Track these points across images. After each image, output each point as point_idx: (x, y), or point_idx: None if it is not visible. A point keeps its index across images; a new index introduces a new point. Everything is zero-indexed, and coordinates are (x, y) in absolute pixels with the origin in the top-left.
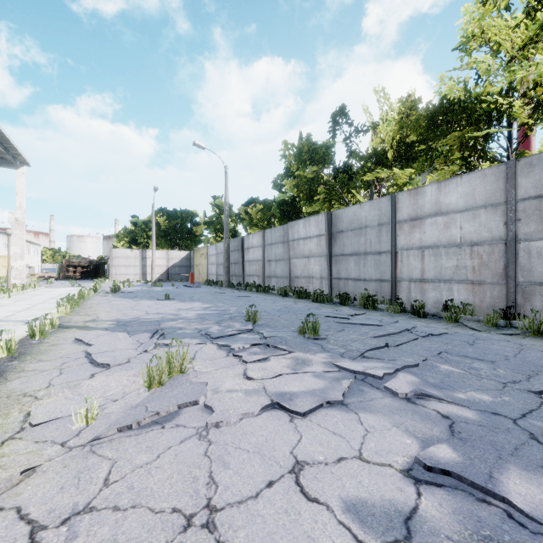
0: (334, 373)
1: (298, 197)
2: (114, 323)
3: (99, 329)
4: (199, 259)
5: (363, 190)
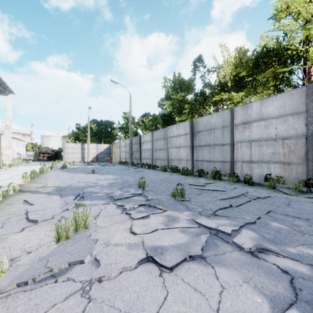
0: (195, 229)
1: (173, 111)
2: (55, 189)
3: (43, 193)
4: (115, 149)
5: (212, 107)
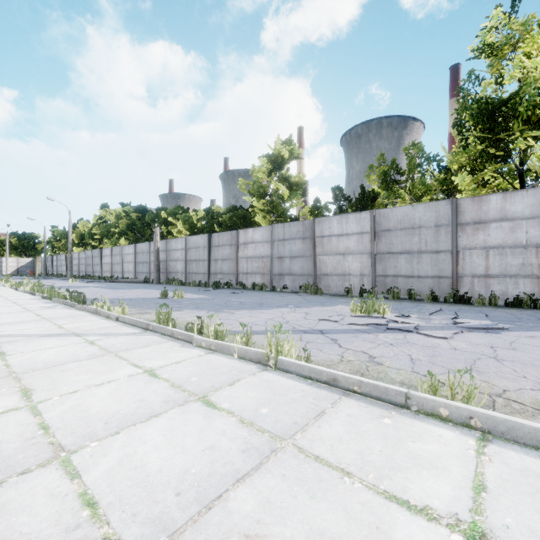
0: None
1: None
2: None
3: None
4: (39, 263)
5: None
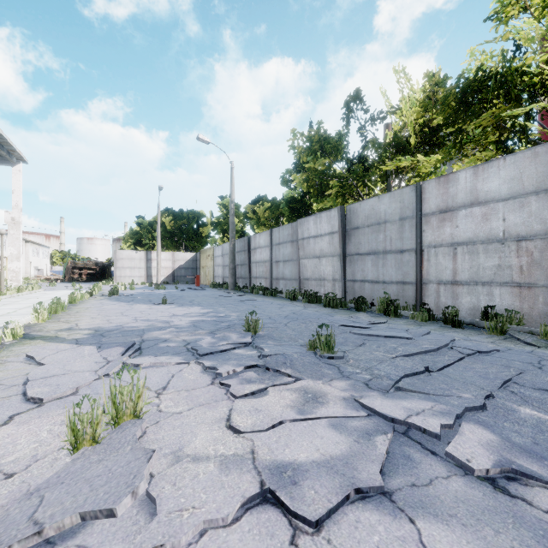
0: (361, 421)
1: (308, 193)
2: (91, 333)
3: (68, 341)
4: (205, 260)
5: (379, 184)
